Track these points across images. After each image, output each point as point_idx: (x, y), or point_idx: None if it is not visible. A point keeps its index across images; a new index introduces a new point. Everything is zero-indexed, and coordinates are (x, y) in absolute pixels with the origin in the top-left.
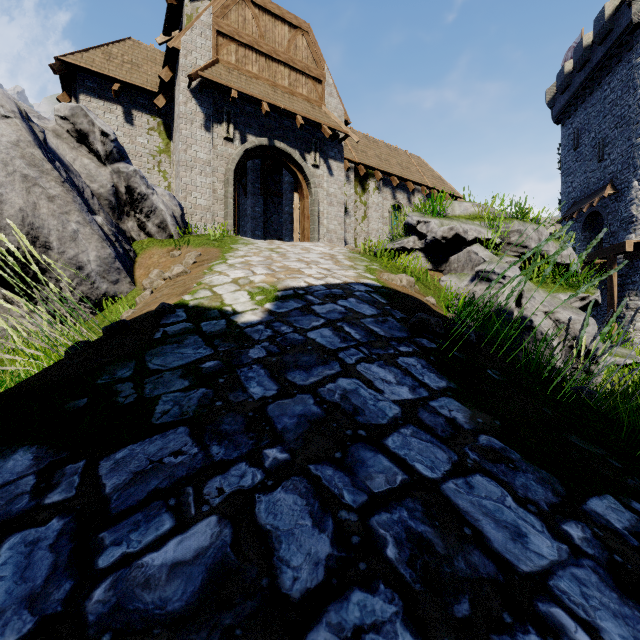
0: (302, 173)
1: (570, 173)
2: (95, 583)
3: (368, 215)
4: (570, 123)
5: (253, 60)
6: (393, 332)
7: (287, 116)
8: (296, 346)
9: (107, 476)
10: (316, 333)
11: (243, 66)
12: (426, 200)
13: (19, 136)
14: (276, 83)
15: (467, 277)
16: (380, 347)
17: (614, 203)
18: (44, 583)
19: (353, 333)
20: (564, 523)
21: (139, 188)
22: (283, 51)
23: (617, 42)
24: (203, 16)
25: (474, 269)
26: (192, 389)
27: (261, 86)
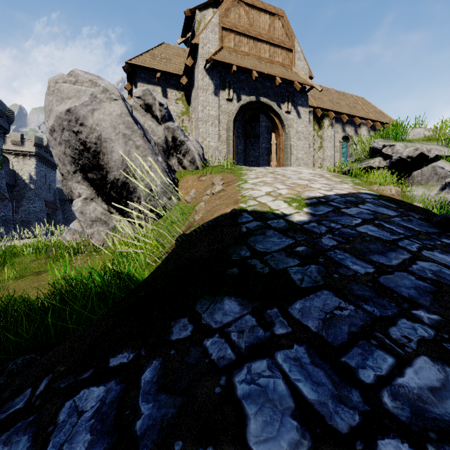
0: (278, 118)
1: None
2: (376, 393)
3: (323, 145)
4: None
5: (245, 43)
6: (425, 228)
7: (269, 79)
8: (356, 237)
9: (303, 320)
10: (363, 228)
11: (238, 48)
12: (370, 130)
13: (122, 110)
14: (260, 56)
15: (436, 187)
16: (426, 239)
17: None
18: (334, 388)
19: (394, 228)
20: None
21: (180, 137)
22: (265, 33)
23: None
24: (213, 19)
25: (440, 181)
26: (305, 265)
27: (251, 60)
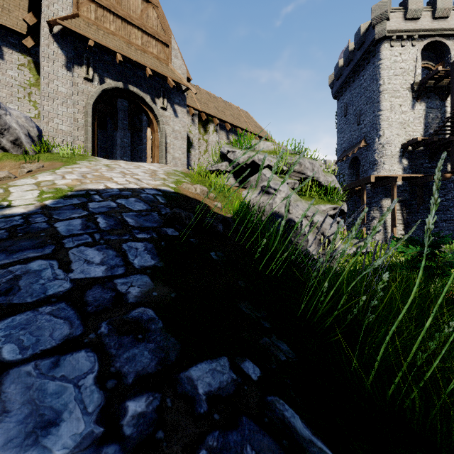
0: (153, 113)
1: (342, 131)
2: None
3: (209, 149)
4: (342, 99)
5: (111, 20)
6: (145, 223)
7: (139, 67)
8: (30, 233)
9: None
10: (65, 222)
11: (102, 23)
12: None
13: None
14: (131, 41)
15: (257, 191)
16: (117, 234)
17: (366, 152)
18: None
19: (102, 223)
20: (134, 398)
21: None
22: (137, 17)
23: (367, 50)
24: None
25: None
26: None
27: (117, 41)
